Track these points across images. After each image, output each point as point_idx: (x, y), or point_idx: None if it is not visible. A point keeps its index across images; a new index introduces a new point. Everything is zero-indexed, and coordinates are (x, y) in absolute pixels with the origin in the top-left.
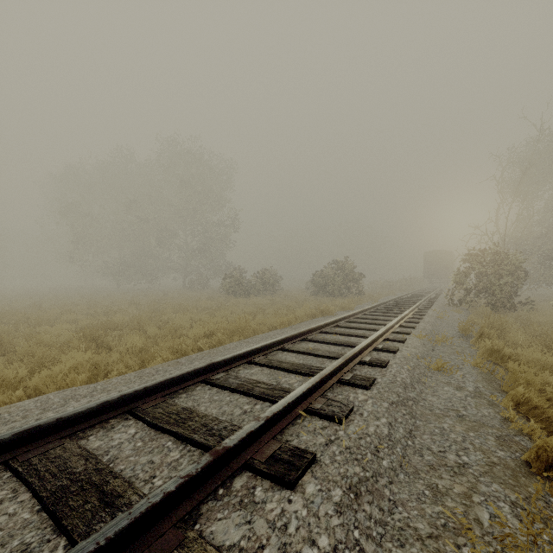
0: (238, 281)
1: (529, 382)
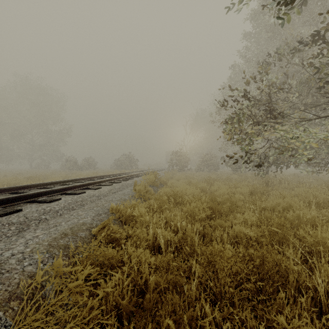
0: (76, 163)
1: (168, 177)
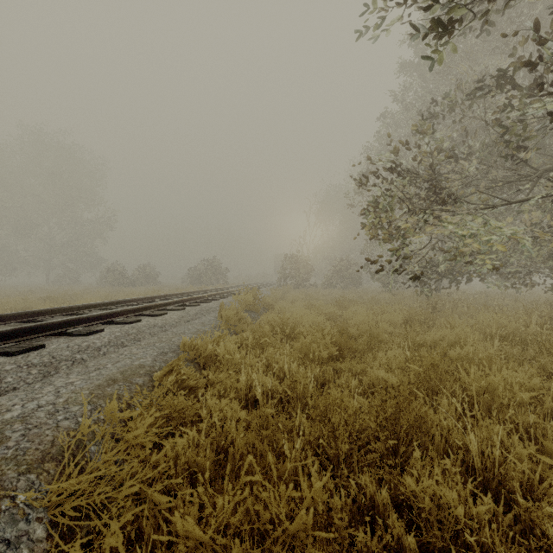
0: (124, 274)
1: (277, 297)
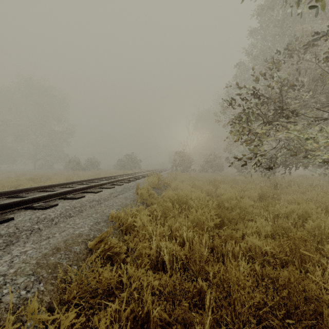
0: (79, 163)
1: (172, 179)
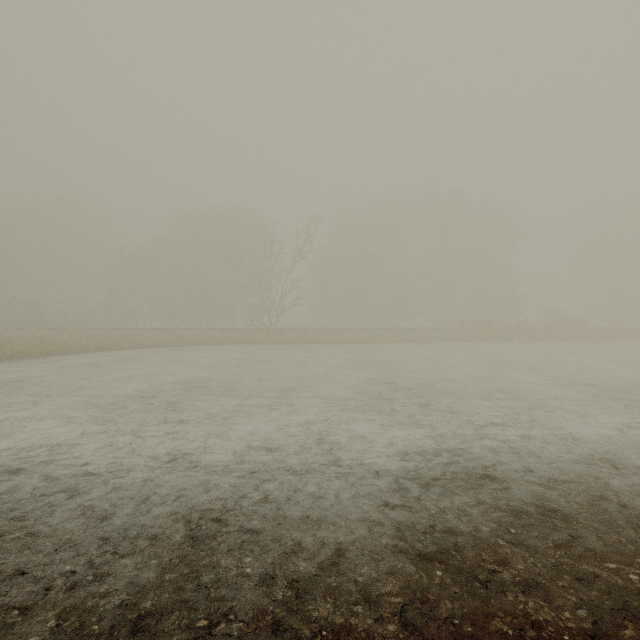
0: None
1: None
